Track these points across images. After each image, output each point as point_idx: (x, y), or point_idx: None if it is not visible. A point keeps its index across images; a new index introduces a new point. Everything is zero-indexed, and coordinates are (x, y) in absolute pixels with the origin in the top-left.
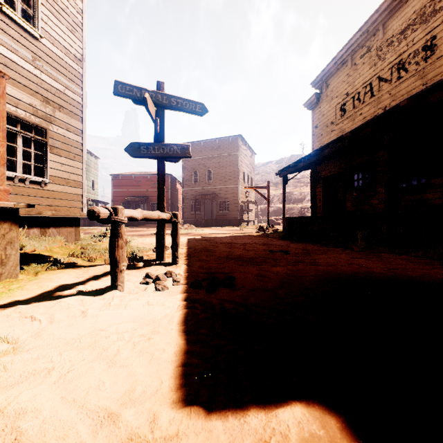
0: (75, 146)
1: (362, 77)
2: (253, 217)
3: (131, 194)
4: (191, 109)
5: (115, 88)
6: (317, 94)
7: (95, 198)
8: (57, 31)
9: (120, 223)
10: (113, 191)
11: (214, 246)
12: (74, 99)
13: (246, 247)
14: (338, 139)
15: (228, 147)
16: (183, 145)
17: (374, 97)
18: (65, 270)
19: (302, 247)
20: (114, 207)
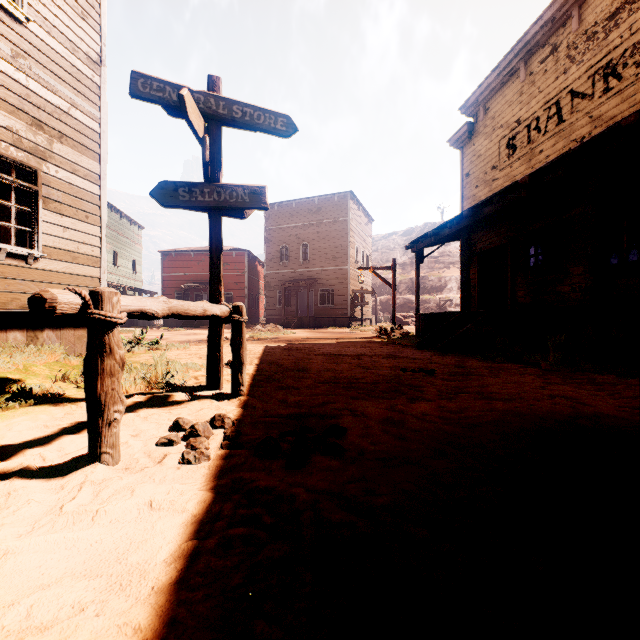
0: (87, 199)
1: (543, 93)
2: (370, 313)
3: (189, 279)
4: (268, 126)
5: (133, 84)
6: (469, 124)
7: (138, 285)
8: (57, 13)
9: (106, 325)
10: (164, 275)
11: (309, 361)
12: (86, 124)
13: (361, 362)
14: (508, 188)
15: (333, 210)
16: (254, 188)
17: (564, 123)
18: (35, 409)
19: (453, 362)
20: (94, 290)
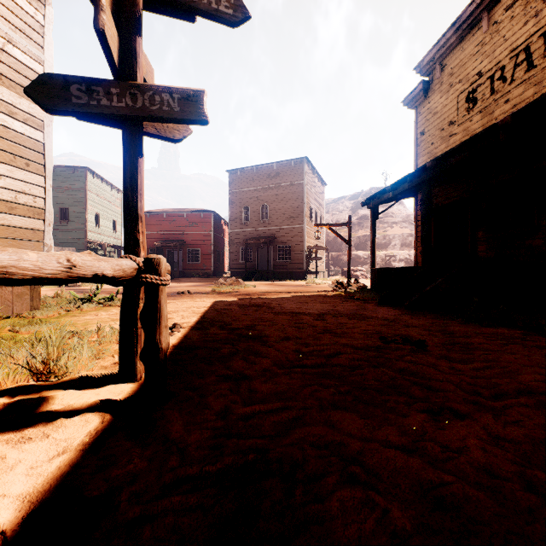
0: (28, 146)
1: (509, 40)
2: (323, 267)
3: (162, 237)
4: (207, 5)
5: None
6: (425, 83)
7: (118, 243)
8: None
9: None
10: None
11: (267, 323)
12: (26, 64)
13: (327, 325)
14: (481, 134)
15: (290, 174)
16: (187, 91)
17: (535, 68)
18: None
19: (433, 325)
20: None
